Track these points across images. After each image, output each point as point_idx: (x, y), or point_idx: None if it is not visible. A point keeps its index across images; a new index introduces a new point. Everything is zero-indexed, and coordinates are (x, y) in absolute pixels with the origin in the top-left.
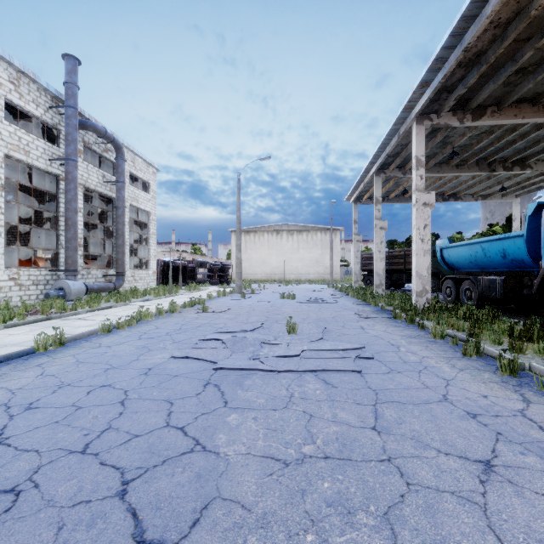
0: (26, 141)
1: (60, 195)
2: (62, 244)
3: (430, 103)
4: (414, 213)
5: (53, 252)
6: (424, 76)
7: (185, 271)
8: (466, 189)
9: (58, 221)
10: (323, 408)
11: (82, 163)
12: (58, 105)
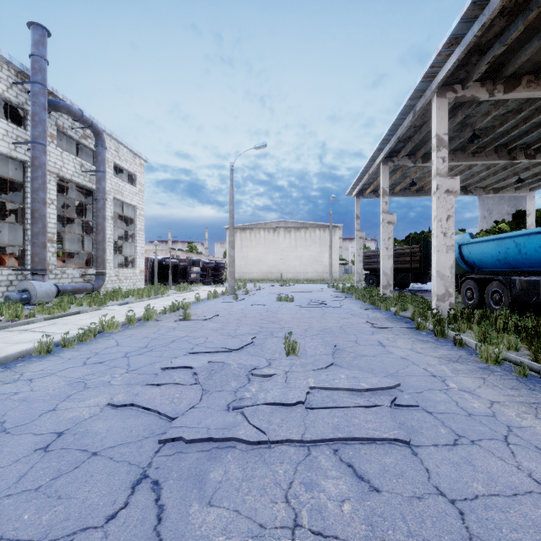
0: None
1: (27, 185)
2: (30, 240)
3: (456, 69)
4: (434, 202)
5: (20, 248)
6: (455, 29)
7: (176, 270)
8: (477, 182)
9: (25, 213)
10: None
11: (54, 149)
12: (23, 81)
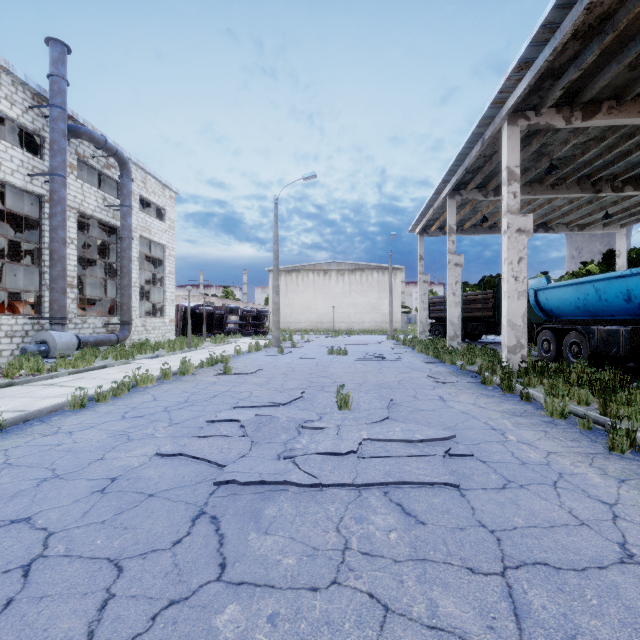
0: None
1: (45, 222)
2: (47, 284)
3: (528, 94)
4: (505, 243)
5: (36, 294)
6: (524, 53)
7: (212, 319)
8: (559, 218)
9: (41, 255)
10: (407, 584)
11: (74, 181)
12: (40, 105)
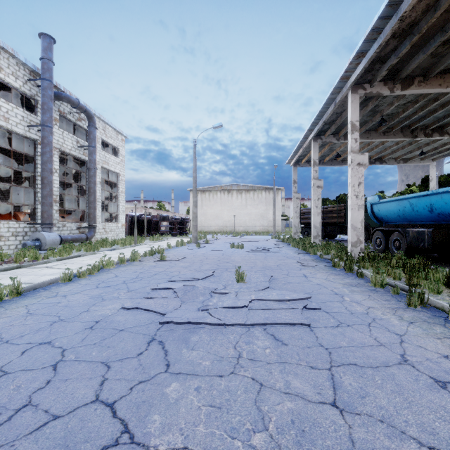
0: (6, 109)
1: (38, 158)
2: (39, 200)
3: (364, 73)
4: (349, 172)
5: (31, 207)
6: (361, 47)
7: (150, 224)
8: (390, 154)
9: (36, 180)
10: (274, 374)
11: (57, 130)
12: (35, 78)
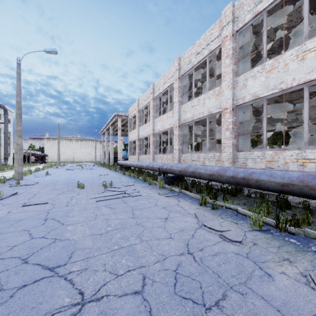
0: None
1: None
2: None
3: (112, 123)
4: (110, 145)
5: None
6: (109, 121)
7: (24, 157)
8: None
9: None
10: (87, 170)
11: None
12: None
